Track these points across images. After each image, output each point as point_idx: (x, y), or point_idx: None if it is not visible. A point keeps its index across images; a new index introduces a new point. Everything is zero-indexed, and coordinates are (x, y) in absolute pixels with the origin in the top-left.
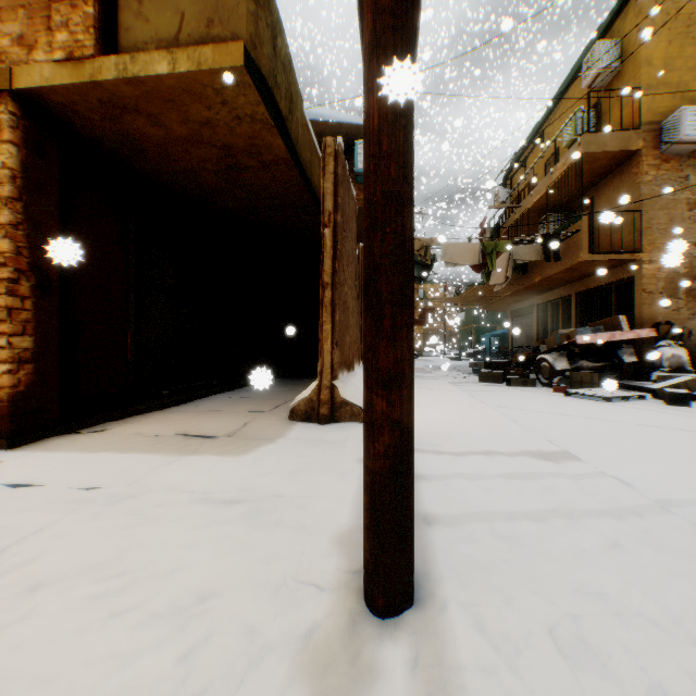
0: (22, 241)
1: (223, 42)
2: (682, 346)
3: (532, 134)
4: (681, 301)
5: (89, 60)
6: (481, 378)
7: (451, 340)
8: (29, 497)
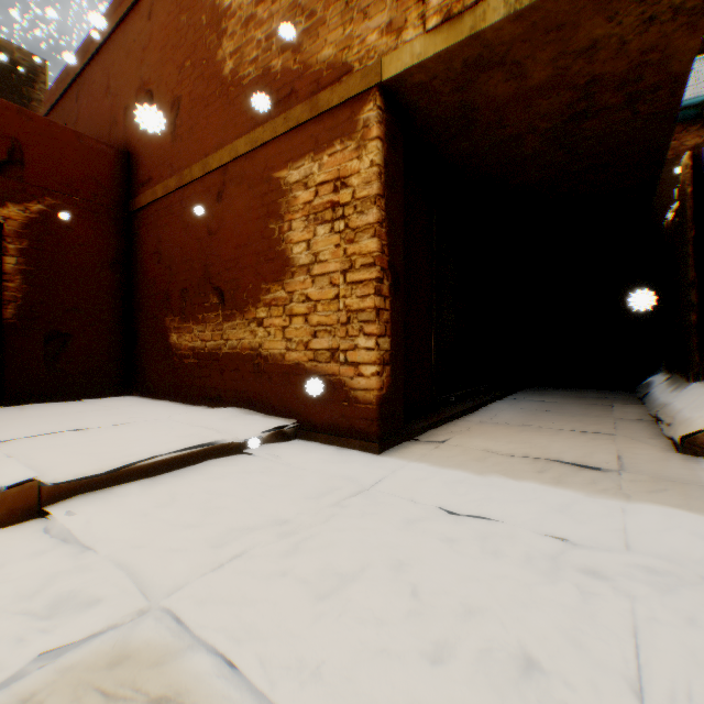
0: (383, 240)
1: None
2: None
3: None
4: None
5: (467, 12)
6: None
7: None
8: (508, 541)
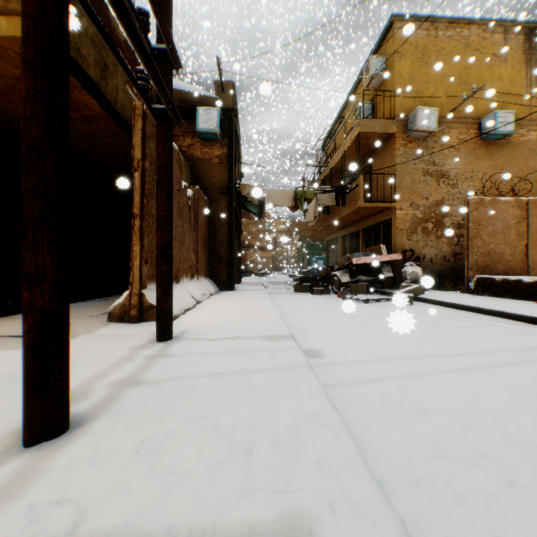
0: None
1: (21, 16)
2: (420, 265)
3: (338, 115)
4: (420, 236)
5: None
6: (295, 289)
7: (293, 262)
8: None
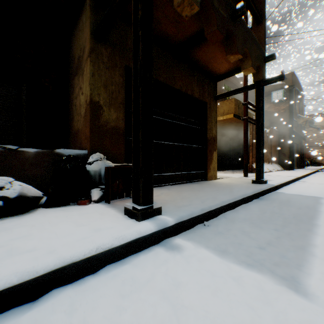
0: None
1: (230, 113)
2: None
3: None
4: None
5: None
6: None
7: None
8: None
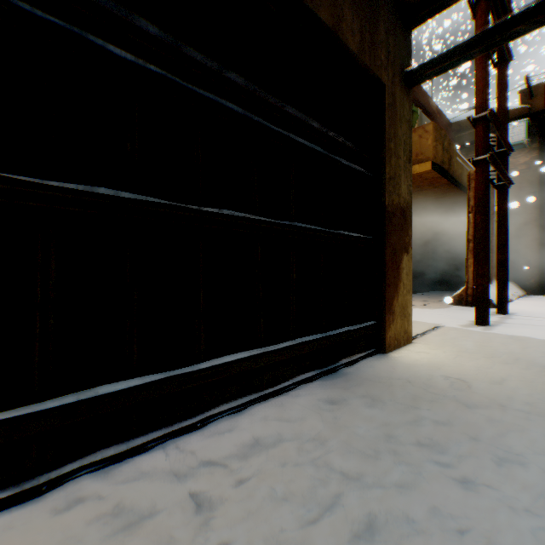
0: None
1: (422, 160)
2: None
3: None
4: None
5: None
6: None
7: None
8: None
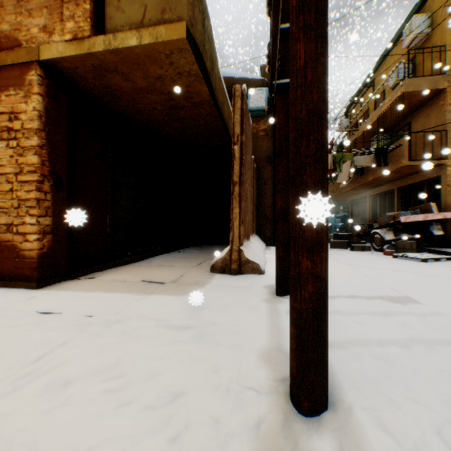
0: (45, 157)
1: (172, 23)
2: None
3: (365, 81)
4: None
5: (87, 39)
6: (332, 245)
7: None
8: (54, 321)
